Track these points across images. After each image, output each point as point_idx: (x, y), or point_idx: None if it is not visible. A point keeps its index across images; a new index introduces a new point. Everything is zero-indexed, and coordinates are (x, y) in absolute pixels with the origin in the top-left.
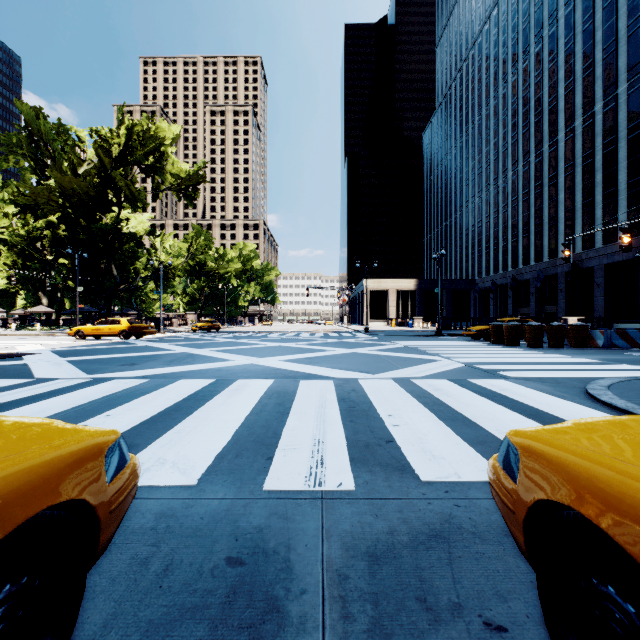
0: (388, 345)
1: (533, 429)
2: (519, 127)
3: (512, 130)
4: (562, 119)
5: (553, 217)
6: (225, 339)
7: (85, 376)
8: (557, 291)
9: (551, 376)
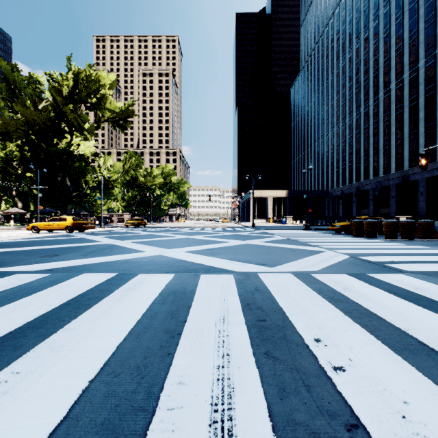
0: (273, 237)
1: None
2: (361, 81)
3: (356, 83)
4: (393, 73)
5: (387, 144)
6: (147, 232)
7: None
8: (389, 198)
9: None
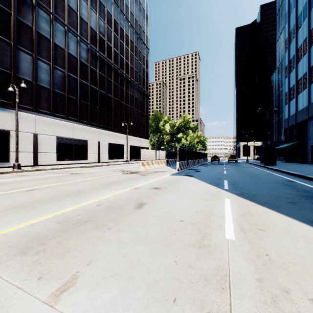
0: None
1: None
2: None
3: None
4: None
5: None
6: None
7: None
8: None
9: None
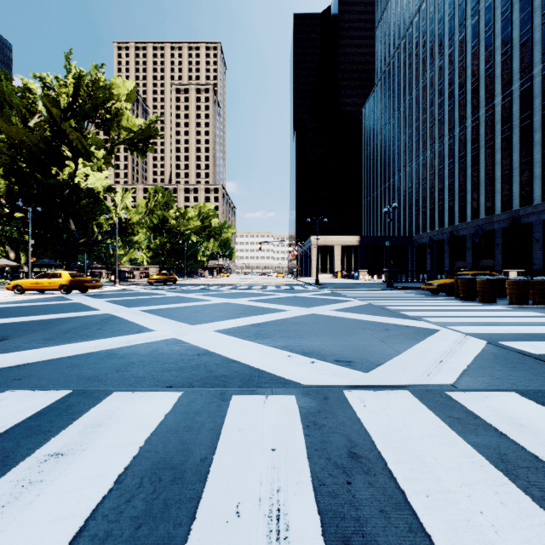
0: (348, 302)
1: None
2: (455, 95)
3: (448, 98)
4: (499, 84)
5: (490, 177)
6: (173, 293)
7: None
8: (493, 246)
9: None
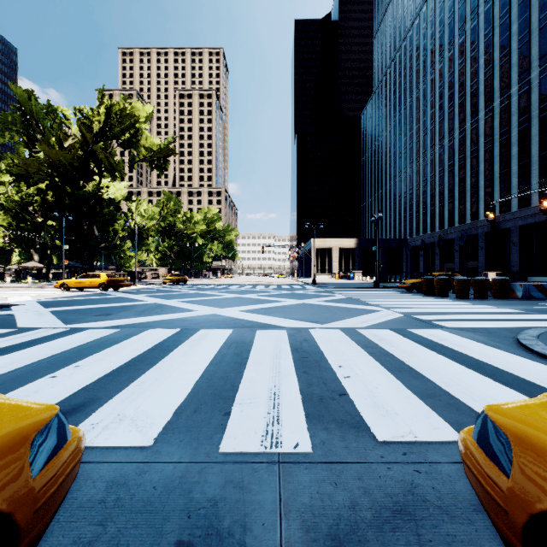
0: (333, 296)
1: (518, 407)
2: (445, 108)
3: (439, 110)
4: (482, 100)
5: (474, 185)
6: (191, 291)
7: (63, 326)
8: (478, 249)
9: (482, 326)
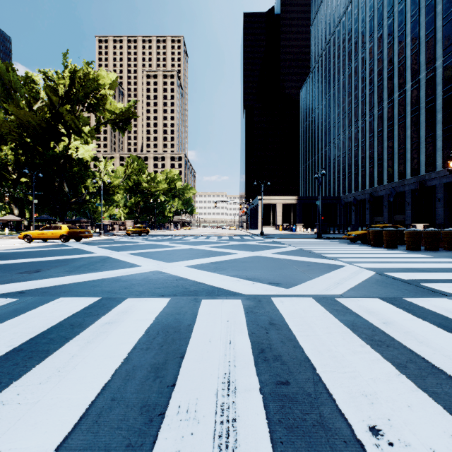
0: (284, 248)
1: None
2: (375, 82)
3: (369, 84)
4: (409, 74)
5: (402, 148)
6: (148, 242)
7: None
8: (405, 204)
9: None
